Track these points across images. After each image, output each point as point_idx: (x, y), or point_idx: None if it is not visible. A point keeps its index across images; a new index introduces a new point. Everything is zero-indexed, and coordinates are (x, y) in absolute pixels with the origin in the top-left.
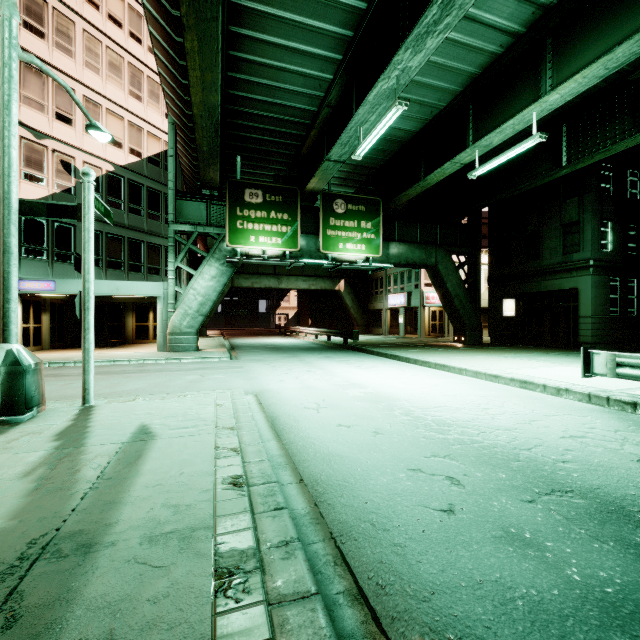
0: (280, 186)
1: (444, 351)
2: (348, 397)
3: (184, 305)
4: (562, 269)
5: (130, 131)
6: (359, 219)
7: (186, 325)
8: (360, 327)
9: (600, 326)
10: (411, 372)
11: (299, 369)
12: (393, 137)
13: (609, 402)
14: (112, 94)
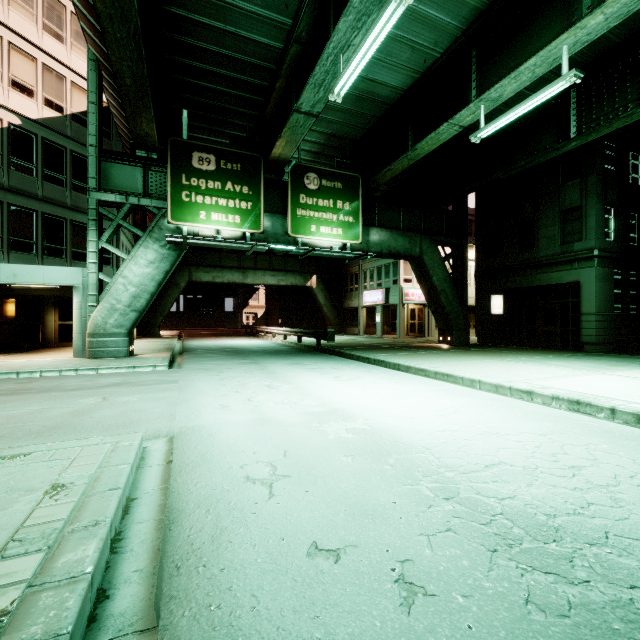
0: (238, 151)
1: (435, 354)
2: (328, 443)
3: (110, 297)
4: (561, 260)
5: (46, 77)
6: (335, 198)
7: (113, 323)
8: (334, 326)
9: (604, 324)
10: (409, 386)
11: (256, 383)
12: (376, 97)
13: None
14: (18, 25)
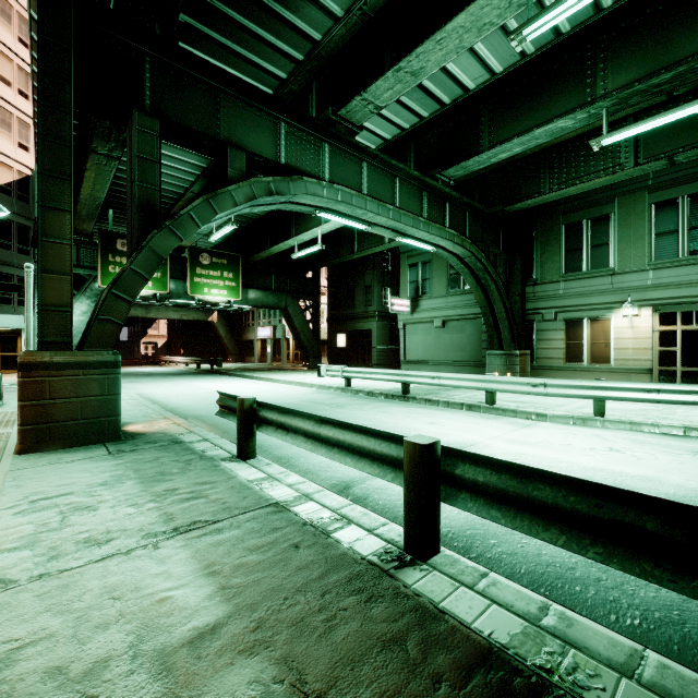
0: None
1: (284, 372)
2: (197, 392)
3: None
4: (364, 316)
5: None
6: (222, 270)
7: None
8: (234, 356)
9: (383, 354)
10: (246, 383)
11: (168, 384)
12: (246, 215)
13: (325, 388)
14: None
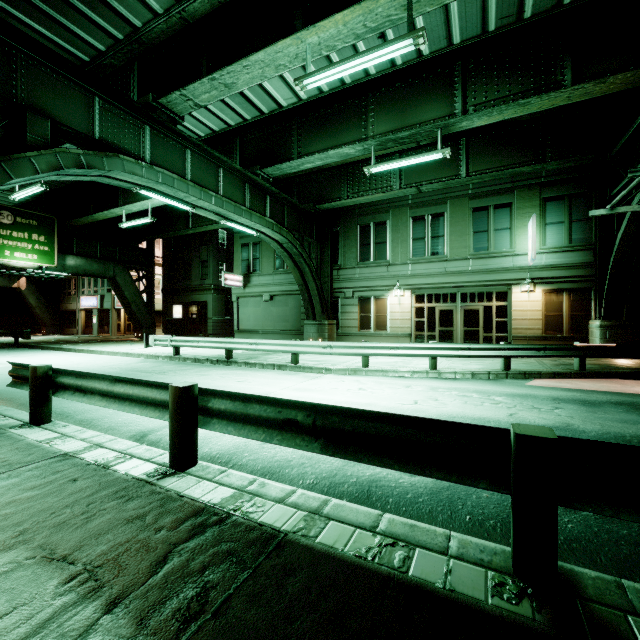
0: None
1: (111, 343)
2: None
3: None
4: (200, 289)
5: None
6: (30, 232)
7: None
8: (49, 328)
9: (219, 324)
10: (61, 355)
11: None
12: None
13: (153, 357)
14: None
